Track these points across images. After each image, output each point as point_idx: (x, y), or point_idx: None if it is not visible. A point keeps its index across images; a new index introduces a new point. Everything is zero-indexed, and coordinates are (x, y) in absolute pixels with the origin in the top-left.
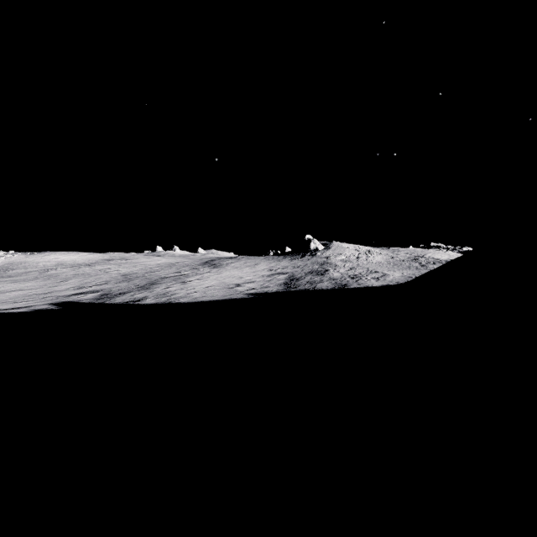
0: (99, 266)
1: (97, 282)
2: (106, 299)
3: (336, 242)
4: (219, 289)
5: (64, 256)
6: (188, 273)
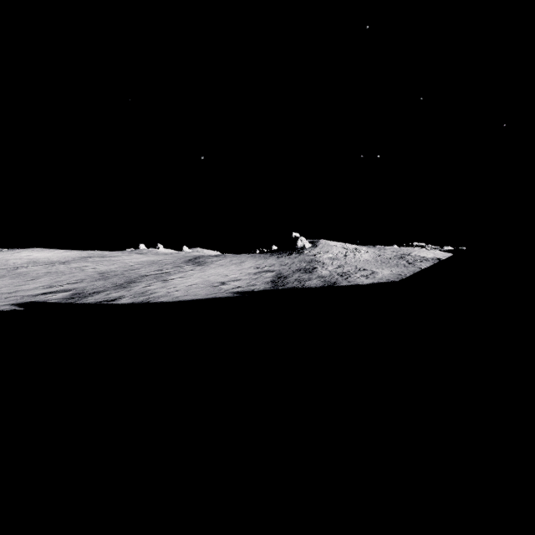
0: (75, 264)
1: (71, 280)
2: (78, 298)
3: (324, 240)
4: (203, 287)
5: (37, 253)
6: (170, 271)
